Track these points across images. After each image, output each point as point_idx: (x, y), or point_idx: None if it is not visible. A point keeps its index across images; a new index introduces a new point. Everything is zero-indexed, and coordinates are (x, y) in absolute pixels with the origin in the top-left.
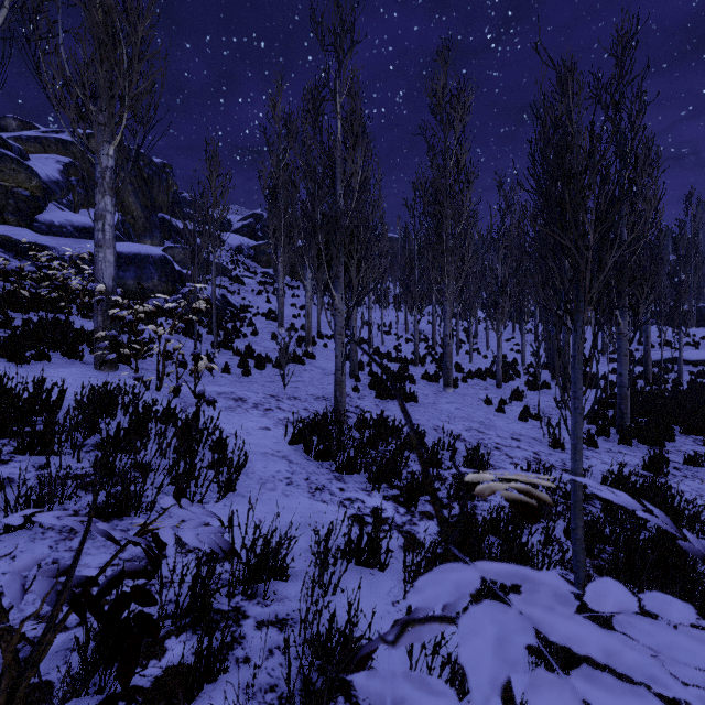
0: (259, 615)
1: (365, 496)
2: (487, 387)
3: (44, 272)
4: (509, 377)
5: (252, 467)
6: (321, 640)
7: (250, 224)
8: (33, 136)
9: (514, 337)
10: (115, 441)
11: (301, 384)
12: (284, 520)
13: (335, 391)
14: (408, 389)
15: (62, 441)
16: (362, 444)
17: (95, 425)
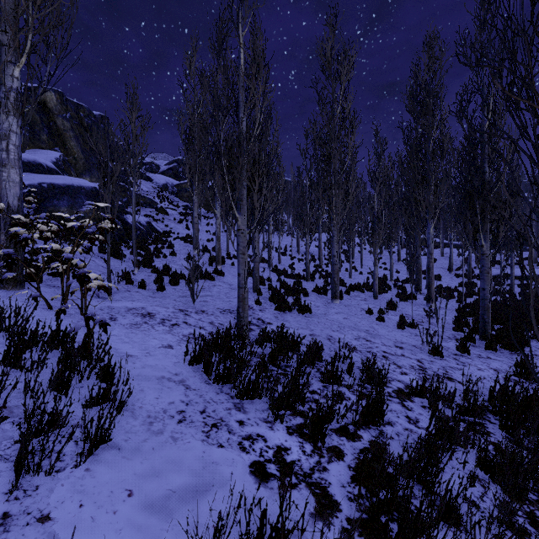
0: None
1: (266, 430)
2: (366, 298)
3: None
4: (382, 290)
5: (142, 399)
6: None
7: (174, 167)
8: None
9: (382, 258)
10: None
11: (209, 298)
12: (165, 486)
13: (238, 307)
14: (302, 301)
15: None
16: (264, 362)
17: None
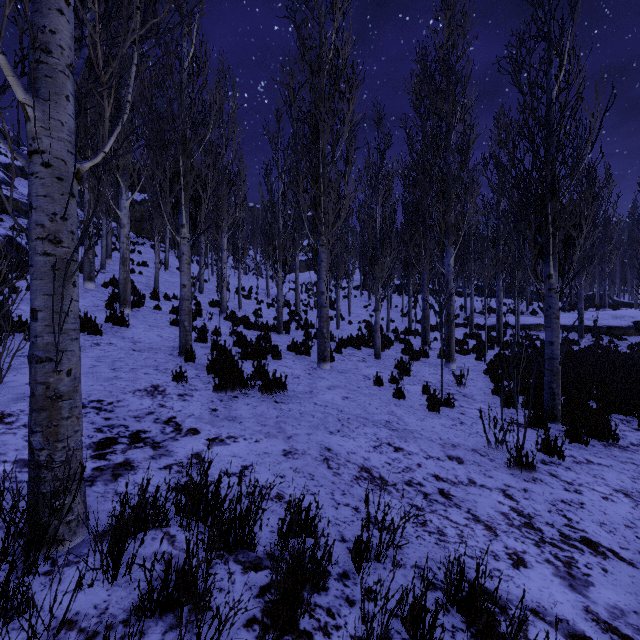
0: None
1: None
2: (364, 358)
3: None
4: (384, 344)
5: None
6: None
7: None
8: None
9: (371, 304)
10: None
11: None
12: None
13: (30, 430)
14: (270, 368)
15: None
16: None
17: None
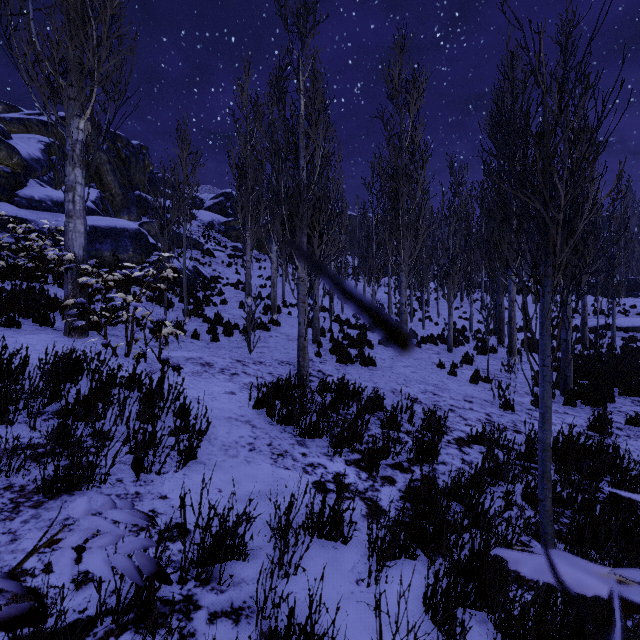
0: (212, 604)
1: (327, 461)
2: (439, 351)
3: (23, 244)
4: (459, 342)
5: (215, 433)
6: (279, 633)
7: (221, 202)
8: (16, 117)
9: (462, 306)
10: (74, 408)
11: (266, 350)
12: (245, 489)
13: (298, 356)
14: (366, 354)
15: (17, 409)
16: (324, 408)
17: (56, 392)
